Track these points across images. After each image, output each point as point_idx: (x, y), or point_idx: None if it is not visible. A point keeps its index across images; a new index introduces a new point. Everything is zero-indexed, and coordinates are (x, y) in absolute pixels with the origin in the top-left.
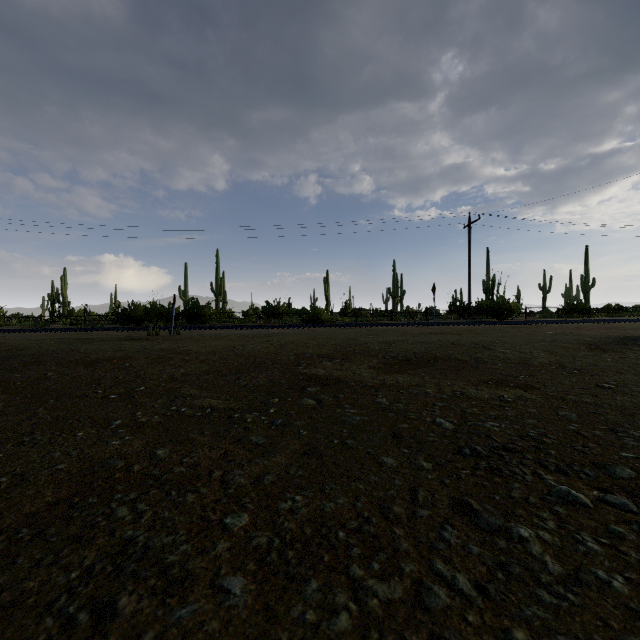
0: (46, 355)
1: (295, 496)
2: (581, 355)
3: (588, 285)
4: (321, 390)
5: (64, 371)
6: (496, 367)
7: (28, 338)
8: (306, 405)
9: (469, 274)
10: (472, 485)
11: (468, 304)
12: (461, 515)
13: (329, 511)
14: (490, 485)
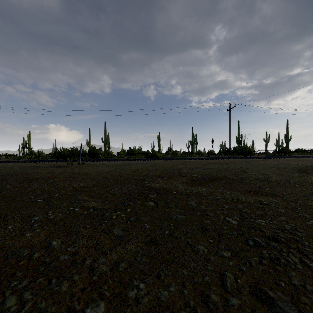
0: (10, 175)
1: (140, 283)
2: (296, 176)
3: (288, 139)
4: (157, 196)
5: (16, 185)
6: (252, 182)
7: (5, 166)
8: (148, 206)
9: (230, 134)
10: (262, 272)
11: (229, 148)
12: (261, 302)
13: (164, 300)
14: (275, 272)
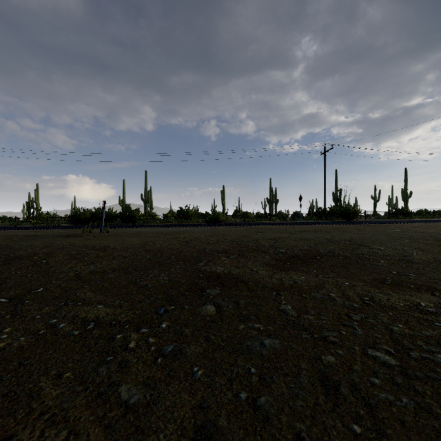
0: None
1: None
2: None
3: (407, 196)
4: (220, 293)
5: None
6: (380, 264)
7: None
8: (204, 315)
9: (325, 188)
10: None
11: (324, 209)
12: None
13: None
14: None
